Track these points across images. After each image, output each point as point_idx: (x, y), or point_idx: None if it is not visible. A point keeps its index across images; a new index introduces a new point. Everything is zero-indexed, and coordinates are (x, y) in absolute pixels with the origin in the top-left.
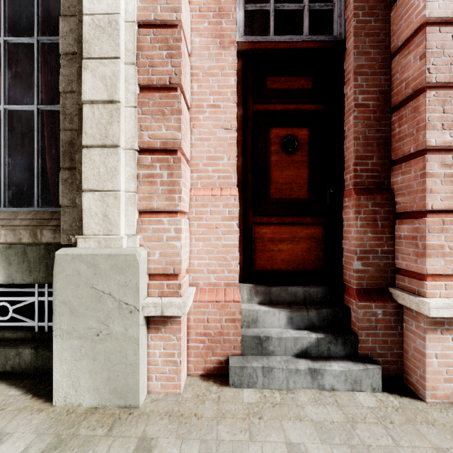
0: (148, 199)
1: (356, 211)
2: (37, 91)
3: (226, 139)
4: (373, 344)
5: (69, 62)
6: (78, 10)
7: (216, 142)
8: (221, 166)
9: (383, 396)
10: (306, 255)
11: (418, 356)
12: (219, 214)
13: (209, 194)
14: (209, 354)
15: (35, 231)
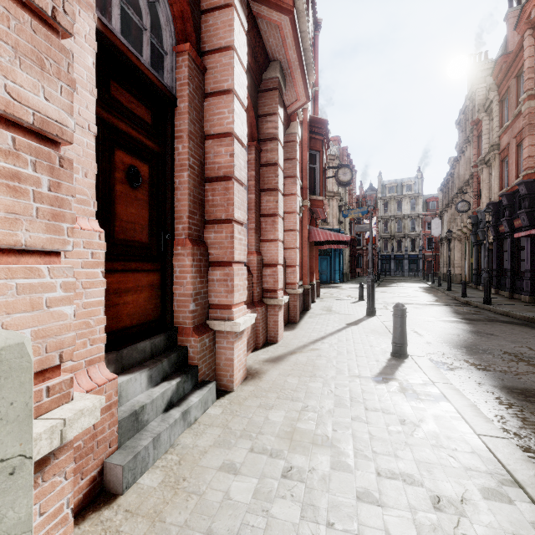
0: (6, 224)
1: (193, 260)
2: None
3: (81, 142)
4: (205, 369)
5: None
6: None
7: None
8: (74, 182)
9: (219, 403)
10: (148, 305)
11: (229, 363)
12: (79, 258)
13: None
14: (77, 482)
15: None
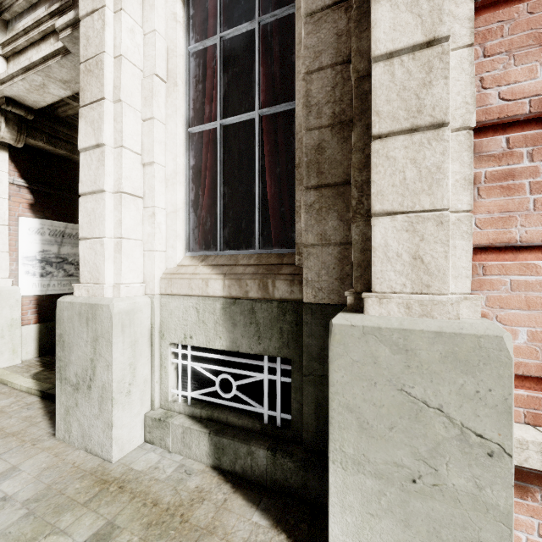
0: (499, 224)
1: None
2: (258, 91)
3: None
4: None
5: (315, 25)
6: None
7: None
8: None
9: None
10: None
11: None
12: None
13: None
14: None
15: (264, 282)
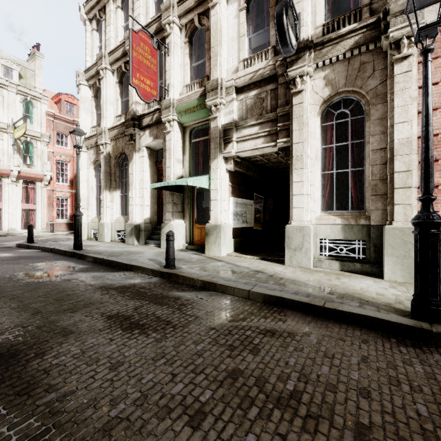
0: None
1: None
2: (350, 164)
3: None
4: None
5: (374, 153)
6: (389, 137)
7: None
8: None
9: None
10: None
11: None
12: None
13: None
14: None
15: (356, 220)
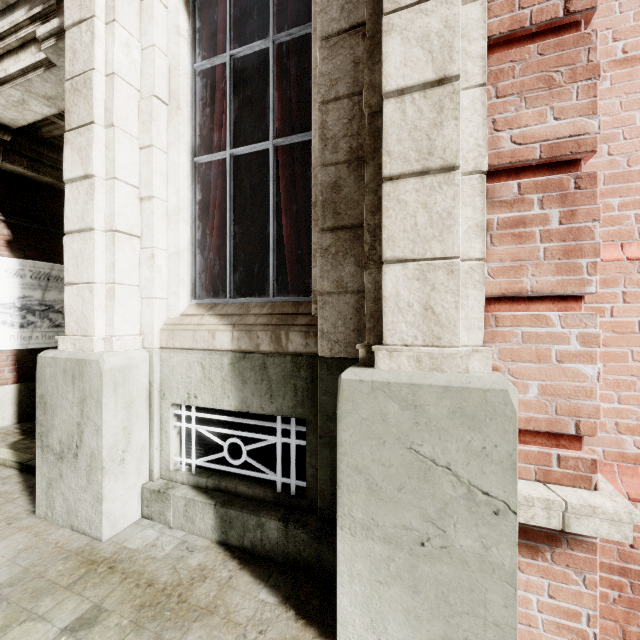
0: (511, 273)
1: None
2: (272, 119)
3: None
4: None
5: (331, 50)
6: None
7: (633, 141)
8: None
9: None
10: None
11: None
12: None
13: (619, 256)
14: (634, 620)
15: (277, 334)
